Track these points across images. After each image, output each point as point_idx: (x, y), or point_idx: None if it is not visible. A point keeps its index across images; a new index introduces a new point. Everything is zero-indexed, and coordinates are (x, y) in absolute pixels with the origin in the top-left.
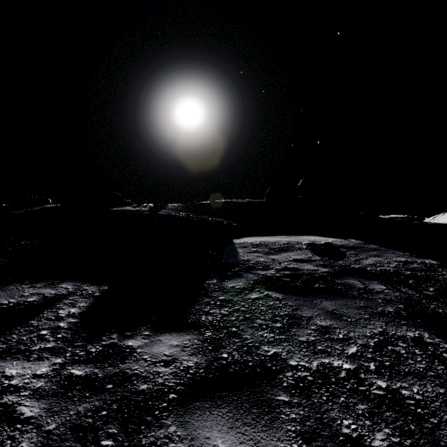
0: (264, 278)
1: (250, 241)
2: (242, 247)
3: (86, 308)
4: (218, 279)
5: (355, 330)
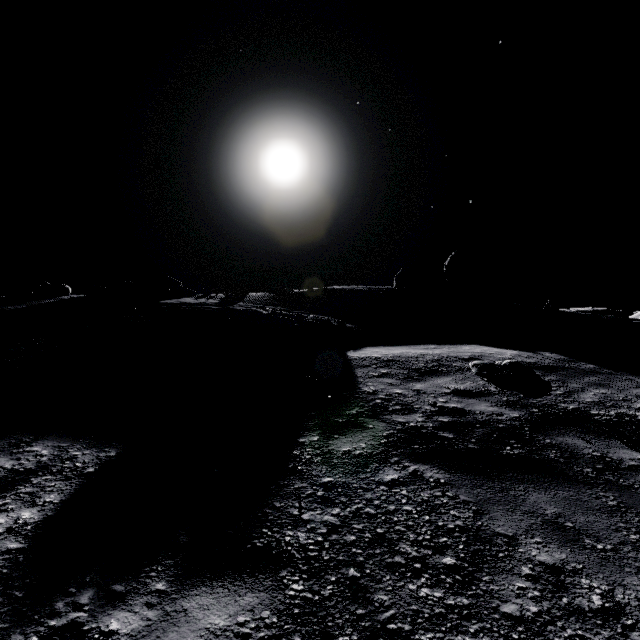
0: (405, 431)
1: (375, 355)
2: (363, 366)
3: (56, 508)
4: (321, 432)
5: (623, 582)
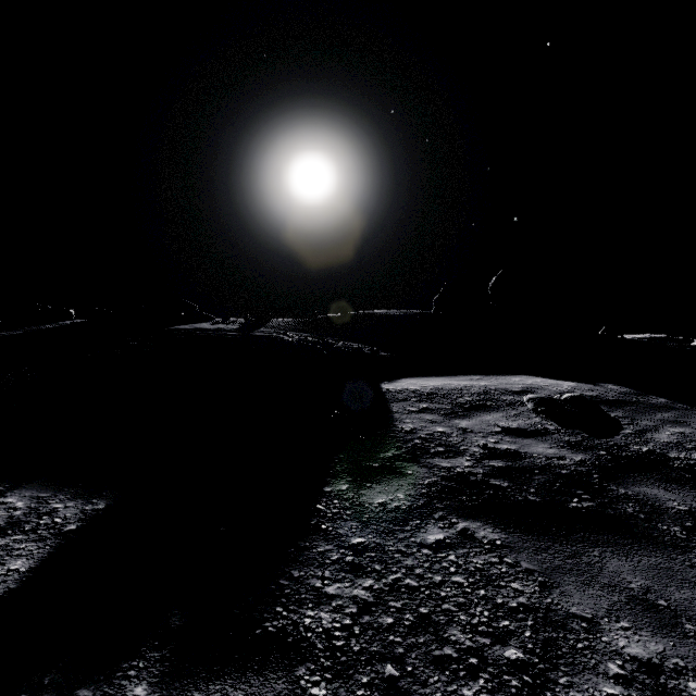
0: (451, 479)
1: (413, 387)
2: (399, 400)
3: (21, 578)
4: (350, 480)
5: None
